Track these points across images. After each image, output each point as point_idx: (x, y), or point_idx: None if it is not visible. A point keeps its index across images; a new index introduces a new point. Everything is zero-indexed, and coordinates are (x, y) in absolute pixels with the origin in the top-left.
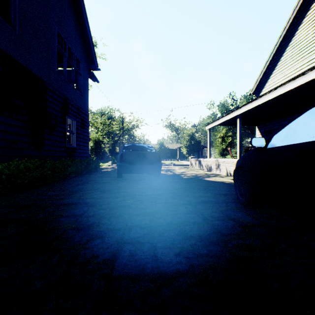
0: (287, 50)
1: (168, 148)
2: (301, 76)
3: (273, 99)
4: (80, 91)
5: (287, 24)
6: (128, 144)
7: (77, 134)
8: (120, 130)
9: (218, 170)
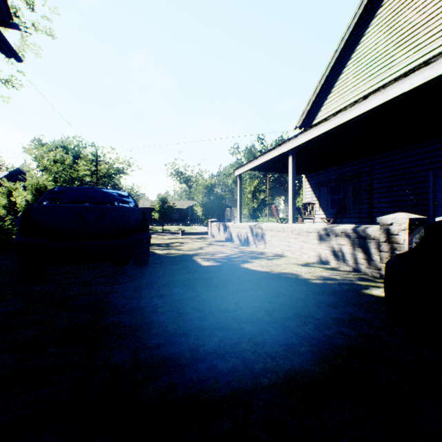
0: (349, 65)
1: (175, 208)
2: (422, 67)
3: (348, 124)
4: None
5: (350, 26)
6: (63, 187)
7: None
8: (92, 175)
9: (263, 244)
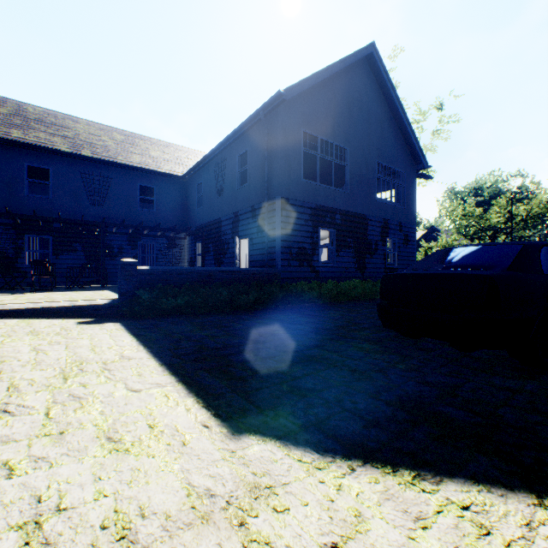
0: None
1: None
2: None
3: None
4: (403, 204)
5: None
6: None
7: (398, 253)
8: (506, 221)
9: None
